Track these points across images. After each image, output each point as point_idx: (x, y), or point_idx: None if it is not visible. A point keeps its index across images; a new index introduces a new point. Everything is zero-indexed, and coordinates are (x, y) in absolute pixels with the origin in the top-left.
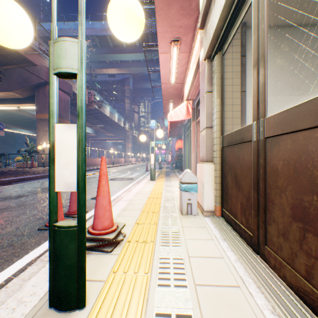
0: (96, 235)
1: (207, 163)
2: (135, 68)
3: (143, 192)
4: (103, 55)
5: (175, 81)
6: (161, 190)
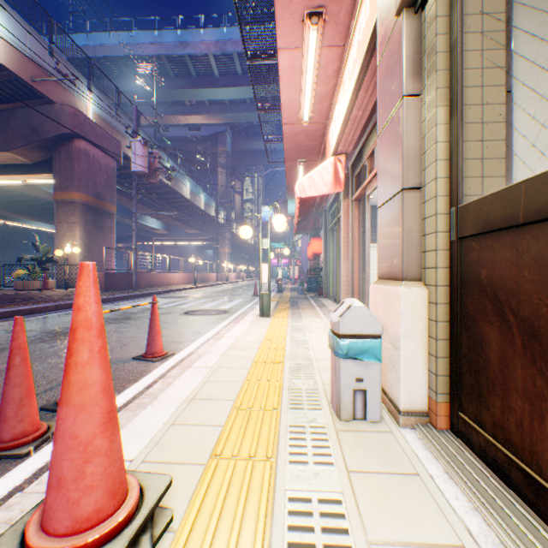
0: None
1: (407, 283)
2: (236, 115)
3: (244, 344)
4: (178, 92)
5: (309, 118)
6: (282, 340)
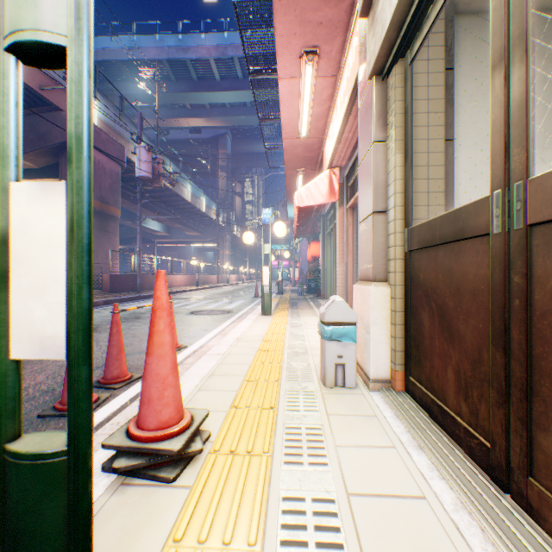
0: (143, 441)
1: (375, 283)
2: (237, 118)
3: (248, 337)
4: (179, 95)
5: (307, 134)
6: (282, 334)
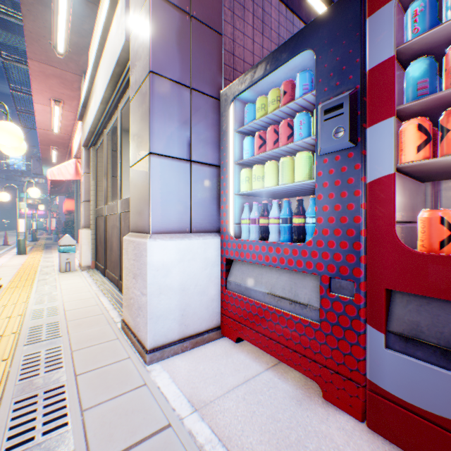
0: None
1: (86, 229)
2: None
3: (10, 265)
4: None
5: (60, 131)
6: (38, 261)
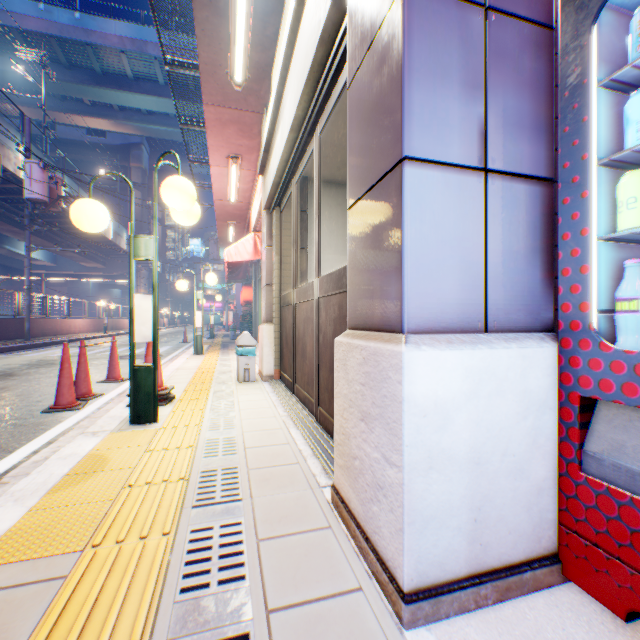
0: None
1: (267, 324)
2: (157, 129)
3: (186, 367)
4: (75, 86)
5: (237, 199)
6: (214, 365)
